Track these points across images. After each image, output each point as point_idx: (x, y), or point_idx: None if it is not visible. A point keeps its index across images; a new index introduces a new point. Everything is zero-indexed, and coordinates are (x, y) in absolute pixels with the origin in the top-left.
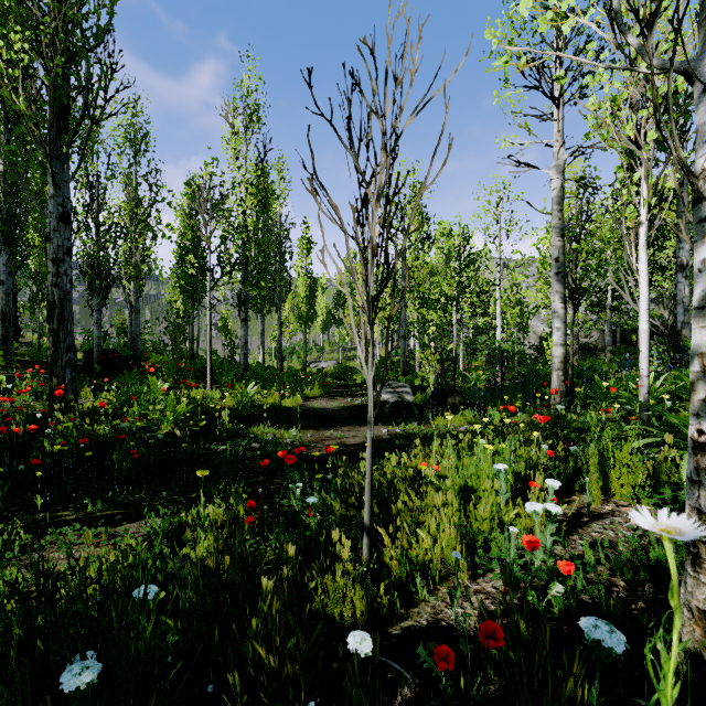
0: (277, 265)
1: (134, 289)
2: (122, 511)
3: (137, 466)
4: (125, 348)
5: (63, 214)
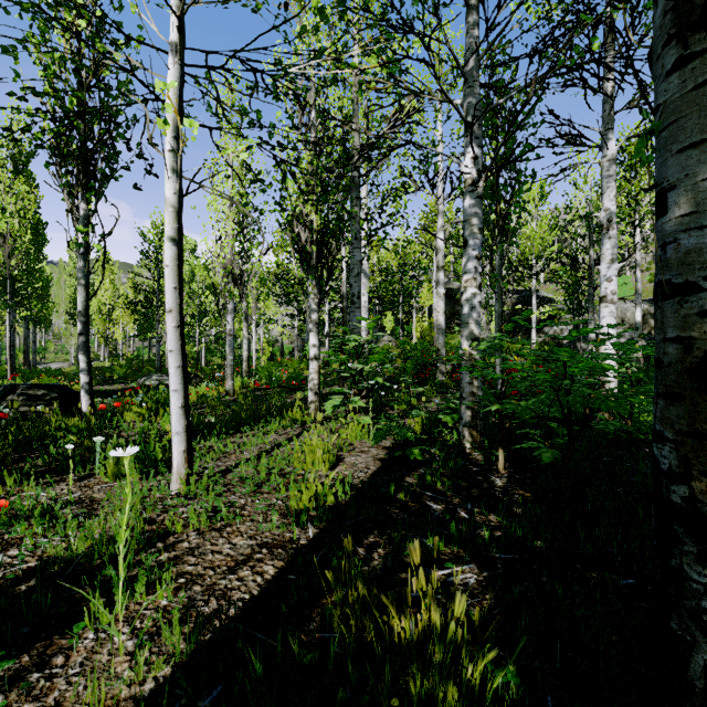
0: None
1: None
2: None
3: None
4: None
5: None
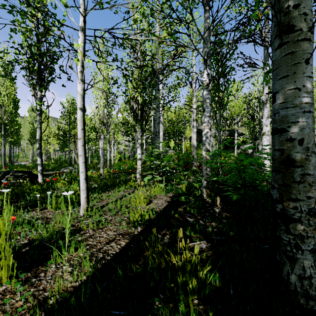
0: None
1: None
2: None
3: None
4: None
5: None
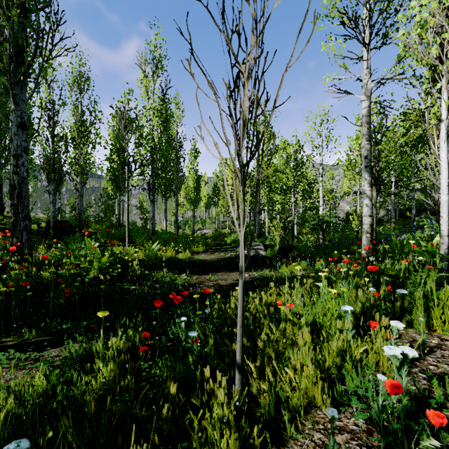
0: (175, 165)
1: (79, 181)
2: (52, 337)
3: (69, 301)
4: (74, 220)
5: (21, 123)
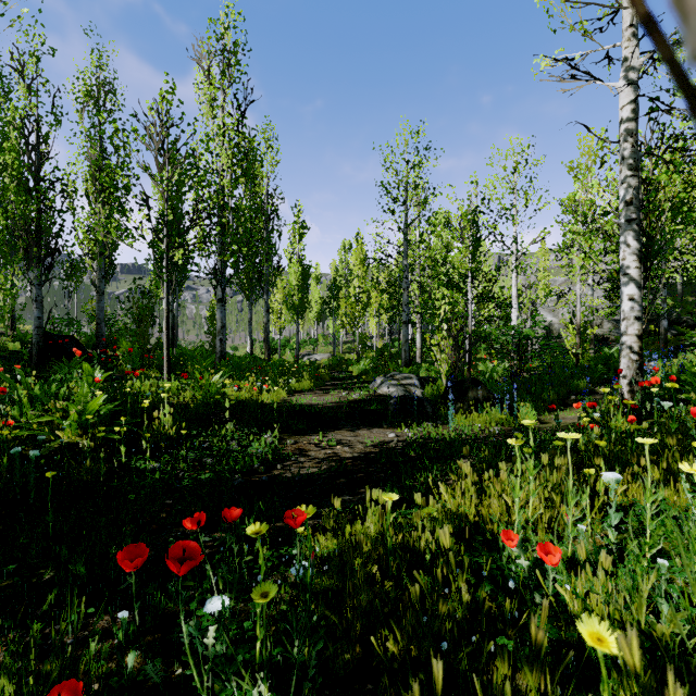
0: (264, 244)
1: (97, 267)
2: None
3: None
4: (92, 335)
5: None
